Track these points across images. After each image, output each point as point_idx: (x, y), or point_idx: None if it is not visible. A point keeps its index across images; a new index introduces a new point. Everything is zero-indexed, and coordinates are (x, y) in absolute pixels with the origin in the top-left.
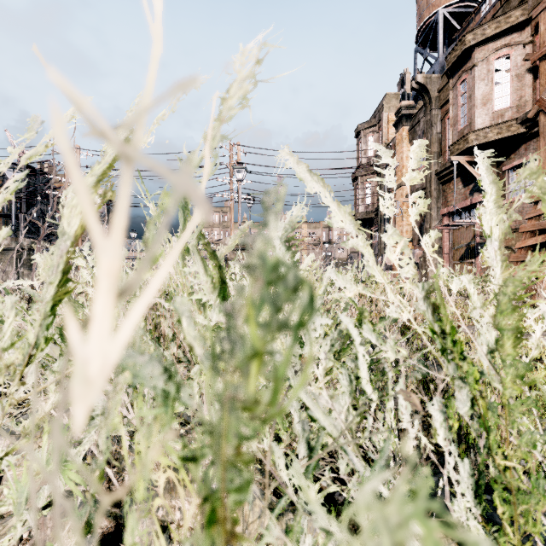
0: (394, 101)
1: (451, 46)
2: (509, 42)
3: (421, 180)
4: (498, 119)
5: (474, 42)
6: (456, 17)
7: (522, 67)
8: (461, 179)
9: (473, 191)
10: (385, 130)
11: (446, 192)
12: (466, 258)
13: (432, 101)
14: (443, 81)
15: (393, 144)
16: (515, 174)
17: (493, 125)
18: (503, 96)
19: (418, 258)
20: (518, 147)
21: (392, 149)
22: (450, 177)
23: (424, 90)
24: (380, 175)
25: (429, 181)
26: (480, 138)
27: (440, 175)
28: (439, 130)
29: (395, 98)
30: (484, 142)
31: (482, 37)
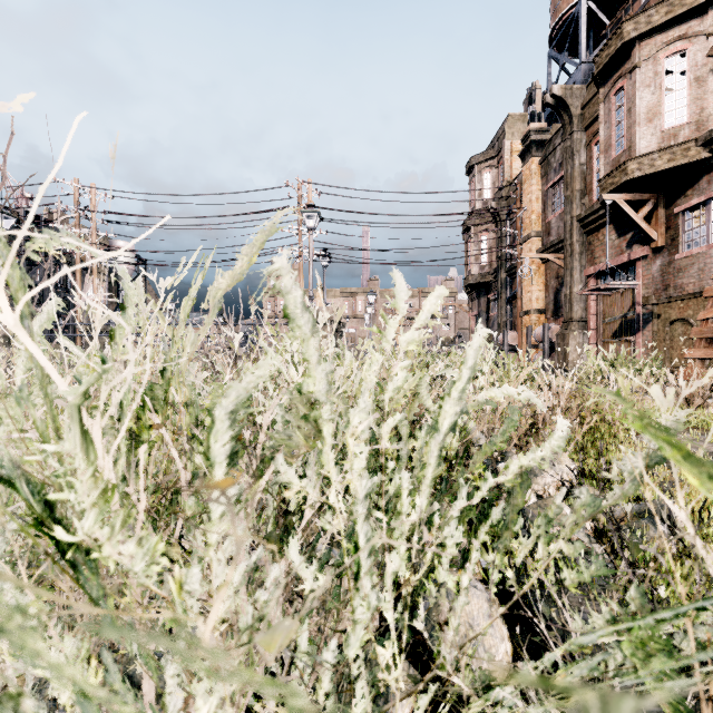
0: (519, 125)
1: (598, 48)
2: (686, 32)
3: (558, 229)
4: (670, 141)
5: (636, 33)
6: (605, 9)
7: (704, 67)
8: (615, 227)
9: (631, 243)
10: (507, 164)
11: (593, 245)
12: (621, 336)
13: (573, 120)
14: (588, 93)
15: (519, 182)
16: (693, 217)
17: (663, 149)
18: (677, 109)
19: (554, 336)
20: (697, 179)
21: (516, 189)
22: (598, 225)
23: (562, 105)
24: (501, 224)
25: (569, 230)
26: (644, 167)
27: (585, 221)
28: (583, 160)
29: (520, 121)
30: (649, 173)
31: (647, 26)
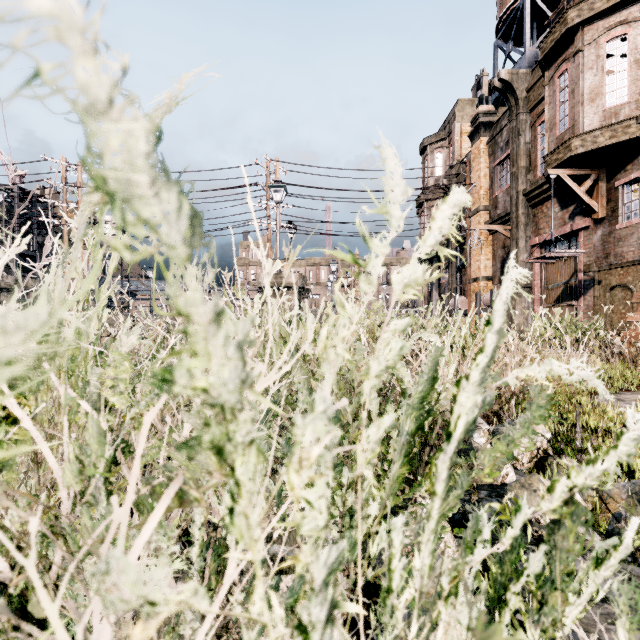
0: (468, 109)
1: (541, 37)
2: (626, 18)
3: (504, 203)
4: (611, 119)
5: (579, 19)
6: (547, 2)
7: None
8: (558, 200)
9: (573, 214)
10: (457, 145)
11: (537, 217)
12: (564, 300)
13: (519, 102)
14: (533, 77)
15: (468, 160)
16: (633, 190)
17: (605, 127)
18: (618, 89)
19: None
20: (637, 154)
21: (466, 166)
22: (542, 198)
23: (509, 89)
24: None
25: (515, 203)
26: (587, 144)
27: (530, 195)
28: (528, 139)
29: (469, 105)
30: (592, 149)
31: (590, 12)
